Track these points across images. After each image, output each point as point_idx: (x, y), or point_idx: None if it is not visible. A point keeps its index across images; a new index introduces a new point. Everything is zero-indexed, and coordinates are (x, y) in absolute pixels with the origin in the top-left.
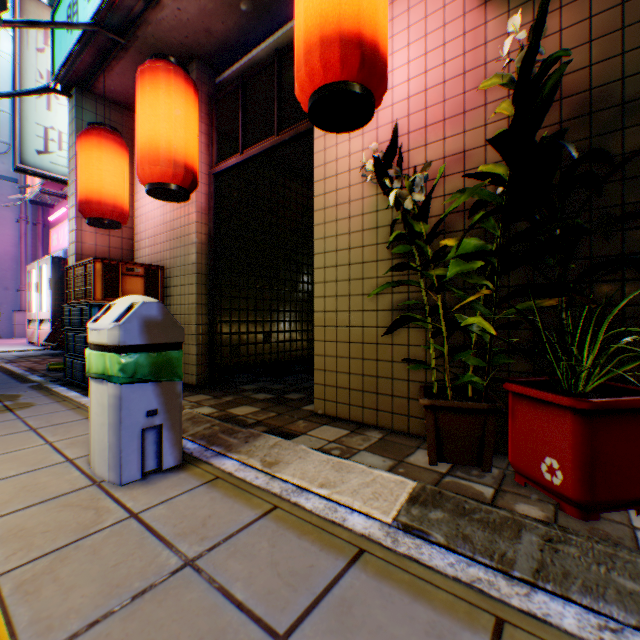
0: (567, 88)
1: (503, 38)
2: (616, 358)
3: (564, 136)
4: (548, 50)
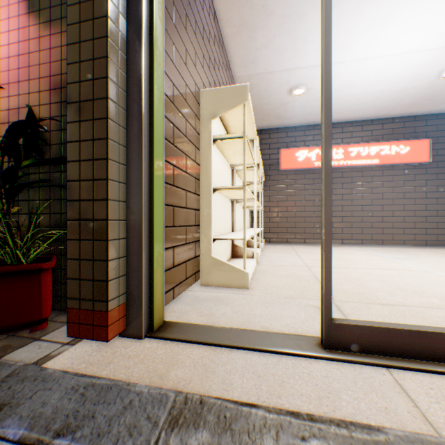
0: (65, 82)
1: (38, 40)
2: (29, 243)
3: (64, 111)
4: (58, 56)
